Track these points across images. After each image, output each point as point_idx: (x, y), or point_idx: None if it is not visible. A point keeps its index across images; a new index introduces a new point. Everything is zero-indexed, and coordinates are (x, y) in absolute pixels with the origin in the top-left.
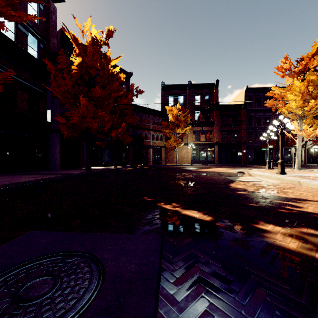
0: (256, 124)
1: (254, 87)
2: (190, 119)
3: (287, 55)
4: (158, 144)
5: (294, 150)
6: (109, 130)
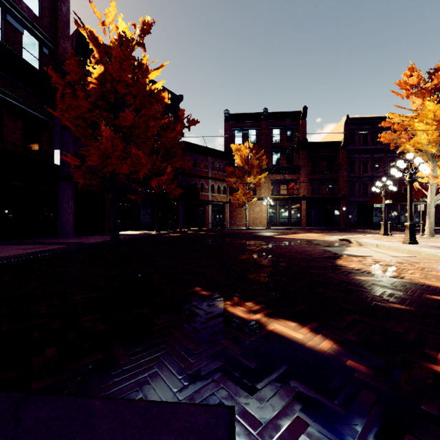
0: (361, 171)
1: (358, 117)
2: (266, 163)
3: (414, 64)
4: (220, 199)
5: (422, 207)
6: (149, 179)
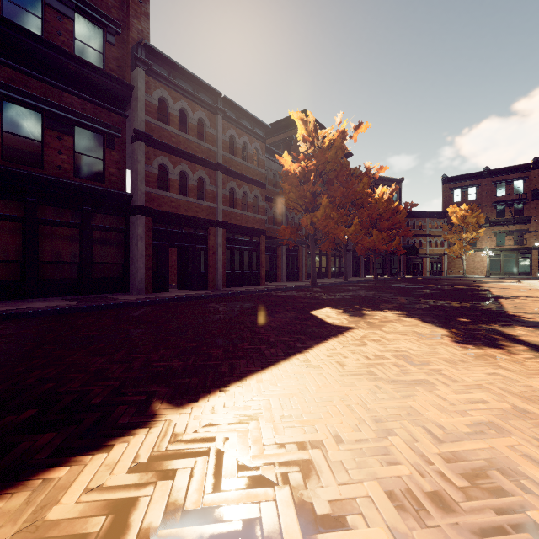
0: None
1: None
2: (487, 217)
3: None
4: (437, 252)
5: None
6: None
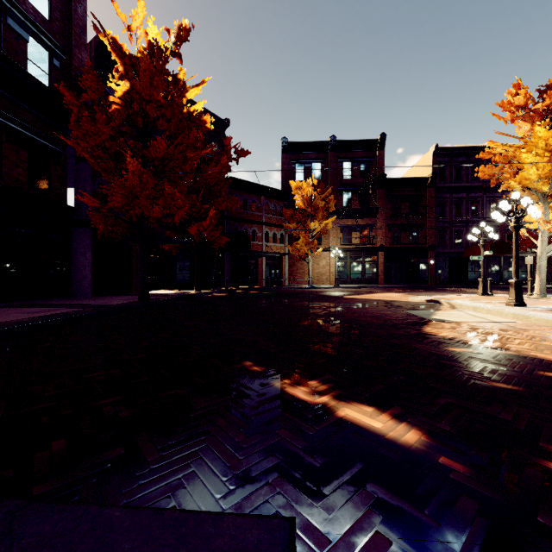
0: (453, 214)
1: (450, 147)
2: (334, 204)
3: (520, 80)
4: (276, 250)
5: (531, 259)
6: (187, 224)
